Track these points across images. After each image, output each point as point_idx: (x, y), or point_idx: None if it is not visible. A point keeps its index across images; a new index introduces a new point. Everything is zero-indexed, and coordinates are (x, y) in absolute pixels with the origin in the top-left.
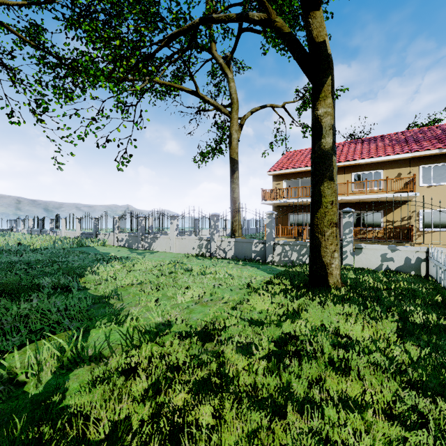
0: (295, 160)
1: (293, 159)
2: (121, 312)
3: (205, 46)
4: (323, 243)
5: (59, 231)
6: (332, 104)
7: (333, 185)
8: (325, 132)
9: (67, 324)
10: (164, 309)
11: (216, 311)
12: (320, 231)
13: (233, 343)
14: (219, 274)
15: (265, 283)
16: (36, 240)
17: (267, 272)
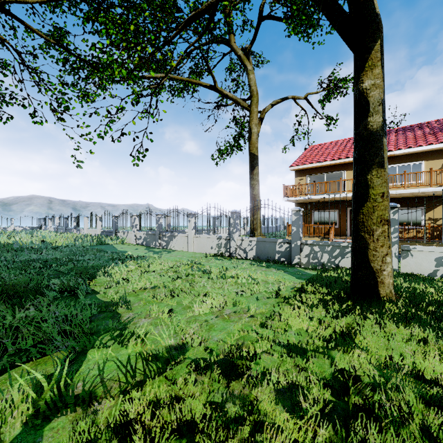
0: (319, 154)
1: (317, 153)
2: (128, 325)
3: (224, 35)
4: (371, 245)
5: (82, 229)
6: (382, 74)
7: (384, 172)
8: (373, 109)
9: (59, 344)
10: (177, 328)
11: (241, 329)
12: (367, 229)
13: (268, 383)
14: (241, 278)
15: (297, 291)
16: (60, 238)
17: (296, 276)
